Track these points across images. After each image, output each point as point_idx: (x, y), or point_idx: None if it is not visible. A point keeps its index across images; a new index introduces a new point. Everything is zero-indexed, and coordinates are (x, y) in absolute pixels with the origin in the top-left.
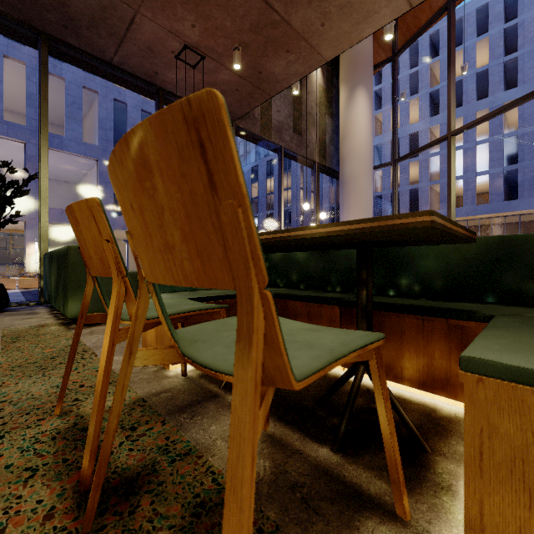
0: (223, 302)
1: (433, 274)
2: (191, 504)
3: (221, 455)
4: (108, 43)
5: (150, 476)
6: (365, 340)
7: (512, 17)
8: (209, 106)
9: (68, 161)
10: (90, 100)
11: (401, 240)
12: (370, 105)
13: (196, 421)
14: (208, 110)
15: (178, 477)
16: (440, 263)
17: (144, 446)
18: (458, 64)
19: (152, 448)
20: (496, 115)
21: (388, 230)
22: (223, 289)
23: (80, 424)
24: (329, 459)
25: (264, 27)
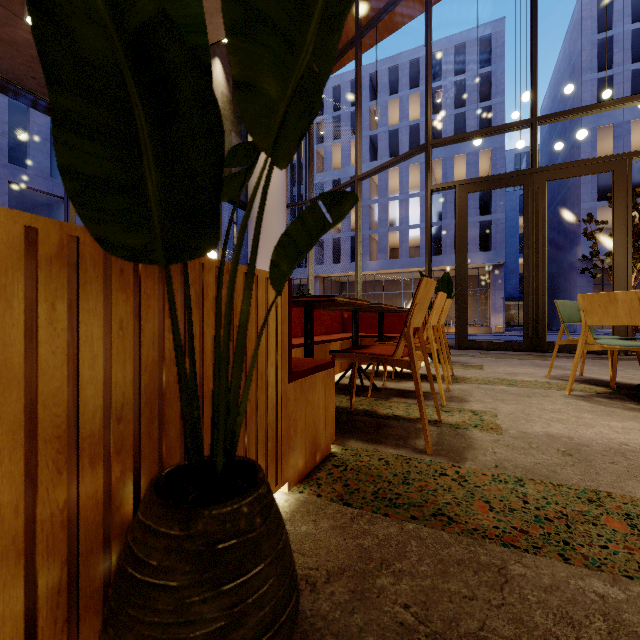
0: None
1: None
2: None
3: None
4: None
5: None
6: None
7: (439, 78)
8: None
9: None
10: None
11: None
12: None
13: None
14: None
15: None
16: None
17: None
18: (395, 113)
19: None
20: (393, 165)
21: None
22: None
23: None
24: None
25: None
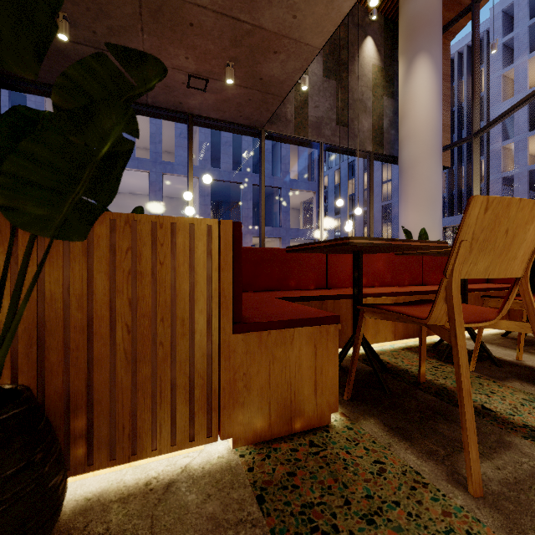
0: None
1: None
2: None
3: None
4: None
5: None
6: None
7: None
8: None
9: (178, 182)
10: (194, 129)
11: None
12: (434, 73)
13: None
14: None
15: None
16: None
17: None
18: None
19: None
20: None
21: None
22: None
23: None
24: None
25: (242, 39)
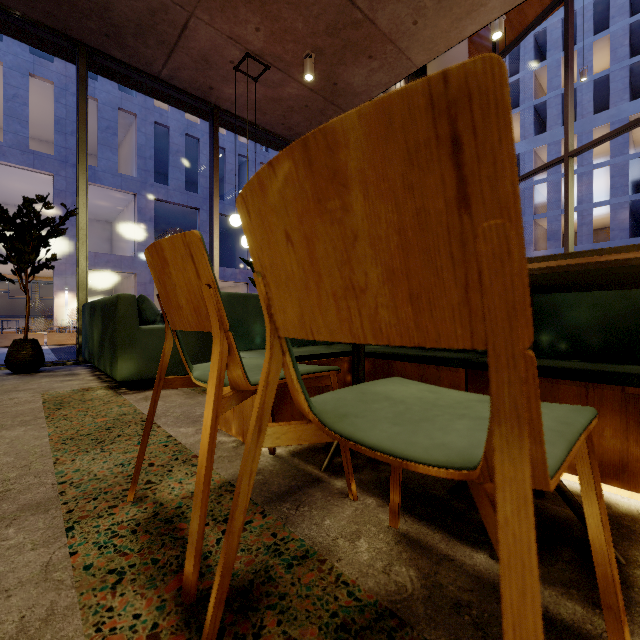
0: (313, 363)
1: (587, 329)
2: (330, 626)
3: (349, 559)
4: (156, 54)
5: (266, 585)
6: (585, 418)
7: (639, 9)
8: (482, 81)
9: (101, 196)
10: (127, 124)
11: (578, 284)
12: None
13: (304, 513)
14: (479, 87)
15: (303, 588)
16: (596, 314)
17: (248, 545)
18: None
19: (258, 548)
20: (628, 130)
21: (594, 269)
22: (307, 347)
23: (161, 513)
24: (492, 569)
25: (342, 29)
